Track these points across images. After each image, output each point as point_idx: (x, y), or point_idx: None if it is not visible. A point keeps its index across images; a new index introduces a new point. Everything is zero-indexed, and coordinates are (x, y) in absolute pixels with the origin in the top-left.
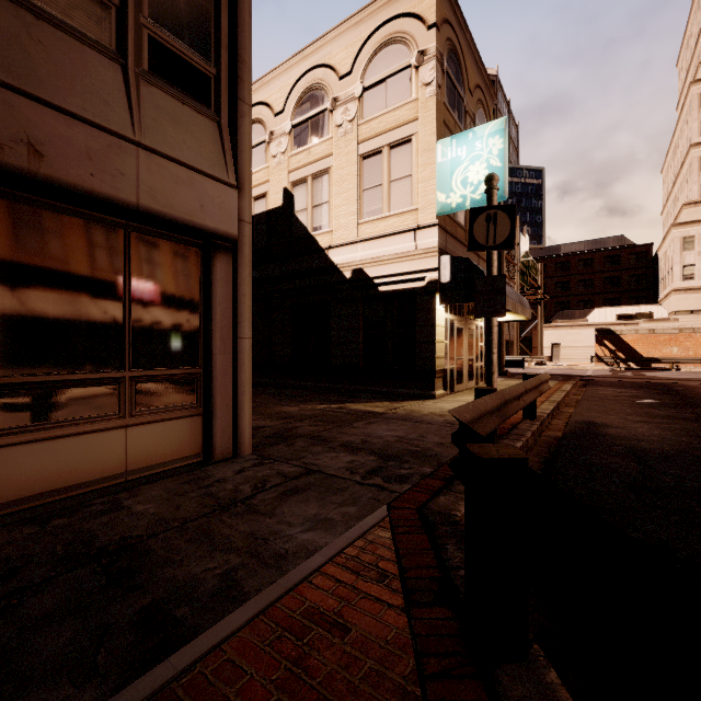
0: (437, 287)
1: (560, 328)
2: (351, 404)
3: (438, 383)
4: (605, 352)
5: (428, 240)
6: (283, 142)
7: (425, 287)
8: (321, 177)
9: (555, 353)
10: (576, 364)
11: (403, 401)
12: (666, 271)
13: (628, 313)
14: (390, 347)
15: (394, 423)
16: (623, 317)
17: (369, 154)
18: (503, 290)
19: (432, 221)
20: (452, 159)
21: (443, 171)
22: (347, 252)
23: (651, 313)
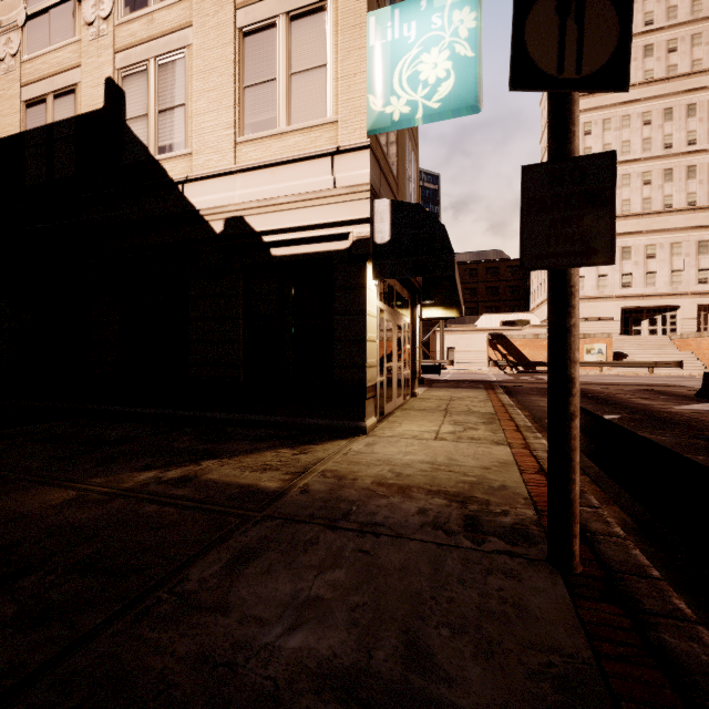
0: (370, 250)
1: (454, 332)
2: (212, 464)
3: (369, 408)
4: (498, 356)
5: (355, 172)
6: (104, 0)
7: (349, 250)
8: (172, 63)
9: (450, 357)
10: (471, 367)
11: (315, 444)
12: (538, 282)
13: (510, 320)
14: (290, 349)
15: (310, 547)
16: (507, 323)
17: (255, 28)
18: (606, 194)
19: (360, 141)
20: (394, 41)
21: (378, 60)
22: (217, 189)
23: (528, 320)
